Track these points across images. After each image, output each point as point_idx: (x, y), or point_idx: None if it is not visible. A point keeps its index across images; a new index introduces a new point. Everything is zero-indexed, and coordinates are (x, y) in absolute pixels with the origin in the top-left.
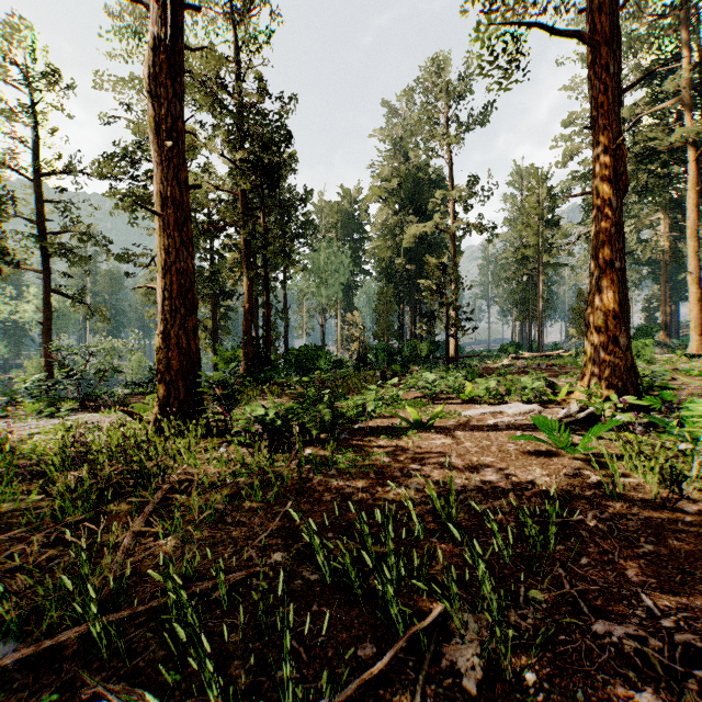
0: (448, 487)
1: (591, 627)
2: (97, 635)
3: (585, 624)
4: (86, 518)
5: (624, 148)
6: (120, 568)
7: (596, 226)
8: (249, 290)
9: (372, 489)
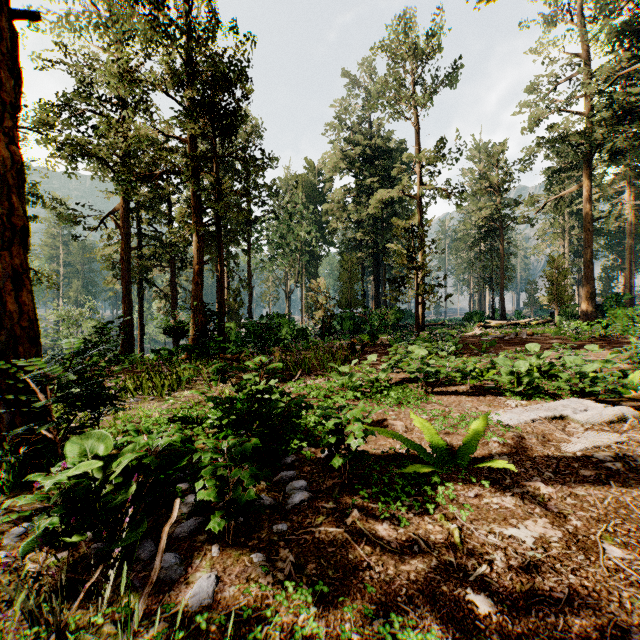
0: None
1: None
2: None
3: None
4: None
5: None
6: None
7: None
8: (199, 249)
9: None
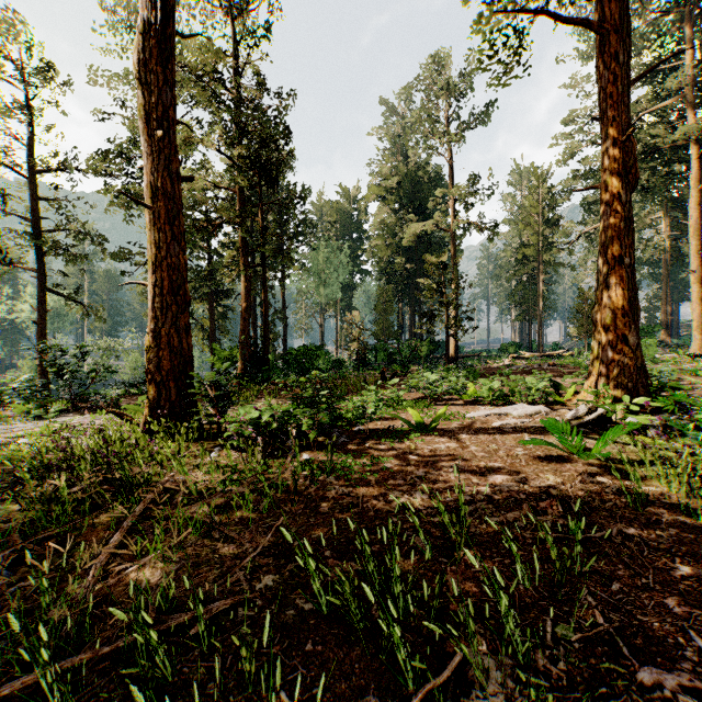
0: (455, 497)
1: (636, 676)
2: (47, 687)
3: (628, 671)
4: (60, 532)
5: (633, 140)
6: (83, 600)
7: (604, 221)
8: (246, 288)
9: (373, 499)
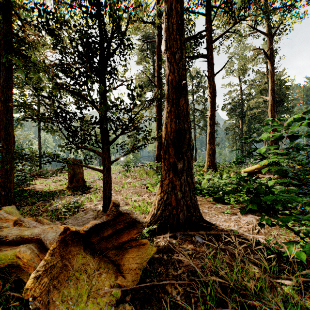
0: None
1: None
2: None
3: None
4: None
5: None
6: None
7: None
8: None
9: None
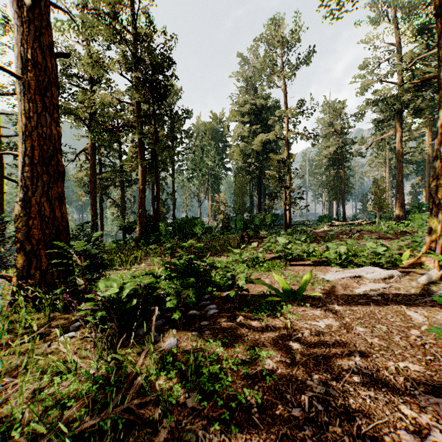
0: None
1: None
2: None
3: None
4: None
5: None
6: None
7: None
8: (143, 175)
9: None
